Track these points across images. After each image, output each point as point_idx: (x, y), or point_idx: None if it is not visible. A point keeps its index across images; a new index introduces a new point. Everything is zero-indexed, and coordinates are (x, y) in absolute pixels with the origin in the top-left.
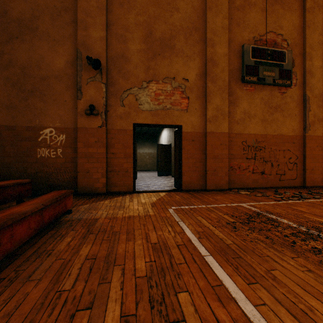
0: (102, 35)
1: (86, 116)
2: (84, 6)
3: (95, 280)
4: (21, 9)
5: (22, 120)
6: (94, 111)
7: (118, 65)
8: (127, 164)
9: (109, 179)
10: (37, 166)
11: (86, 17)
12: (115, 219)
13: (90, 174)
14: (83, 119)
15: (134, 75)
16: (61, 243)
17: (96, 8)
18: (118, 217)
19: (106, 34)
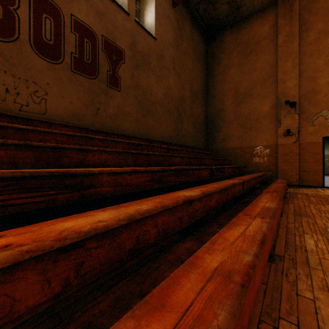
0: (295, 83)
1: (283, 137)
2: (282, 70)
3: (324, 202)
4: (244, 87)
5: (245, 143)
6: (290, 133)
7: (308, 98)
8: (316, 167)
9: (300, 177)
10: (252, 167)
11: (283, 76)
12: (318, 194)
13: (286, 172)
14: (281, 139)
15: (323, 102)
16: (297, 196)
17: (290, 67)
18: (320, 194)
19: (298, 80)
